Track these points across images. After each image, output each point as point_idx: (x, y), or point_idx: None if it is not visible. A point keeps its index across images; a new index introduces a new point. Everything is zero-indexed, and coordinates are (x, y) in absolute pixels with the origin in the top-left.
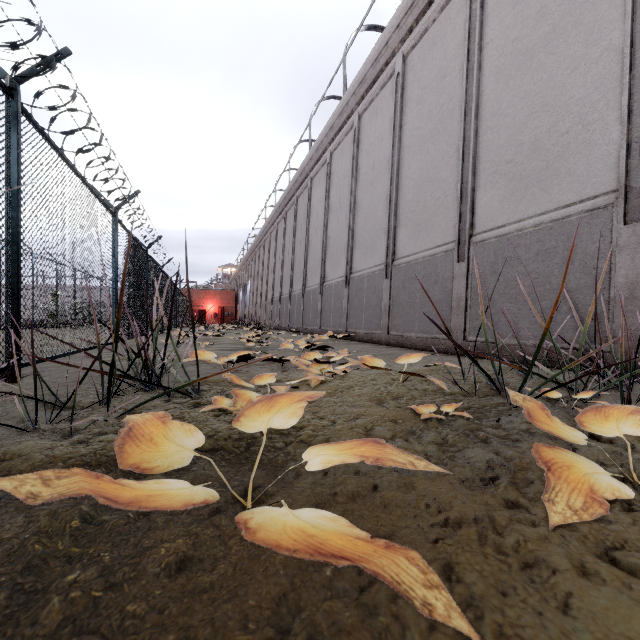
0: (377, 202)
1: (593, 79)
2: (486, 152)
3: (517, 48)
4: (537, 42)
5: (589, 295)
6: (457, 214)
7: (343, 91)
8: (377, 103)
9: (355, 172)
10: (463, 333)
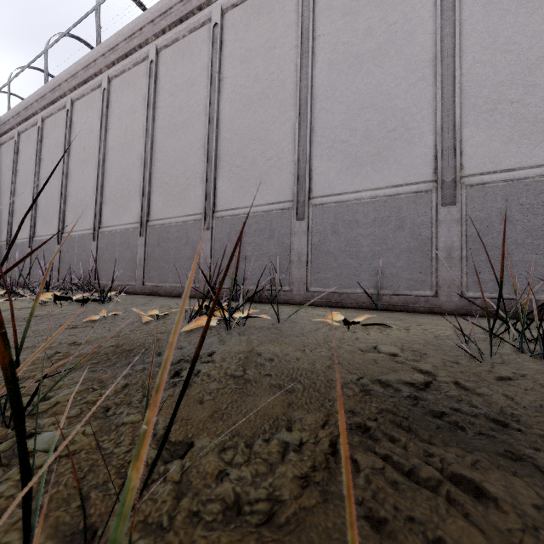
0: (28, 198)
1: (93, 186)
2: (69, 196)
3: (79, 157)
4: (83, 160)
5: (88, 264)
6: (58, 221)
7: (8, 106)
8: (30, 133)
9: (15, 171)
10: (58, 279)
